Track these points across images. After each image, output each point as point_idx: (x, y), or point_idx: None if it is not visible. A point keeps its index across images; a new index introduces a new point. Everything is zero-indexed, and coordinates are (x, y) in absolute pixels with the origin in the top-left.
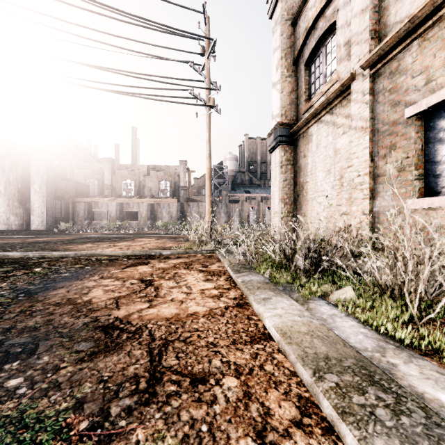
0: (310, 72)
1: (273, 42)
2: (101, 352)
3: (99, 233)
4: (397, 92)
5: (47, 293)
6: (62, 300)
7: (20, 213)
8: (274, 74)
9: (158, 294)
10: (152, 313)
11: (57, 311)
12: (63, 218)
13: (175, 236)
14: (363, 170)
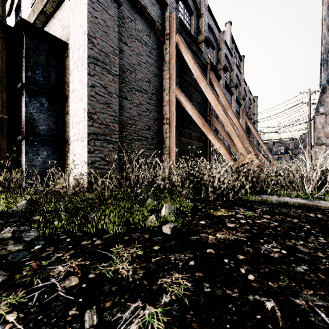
0: None
1: None
2: None
3: None
4: None
5: None
6: None
7: None
8: None
9: None
10: None
11: None
12: None
13: None
14: None
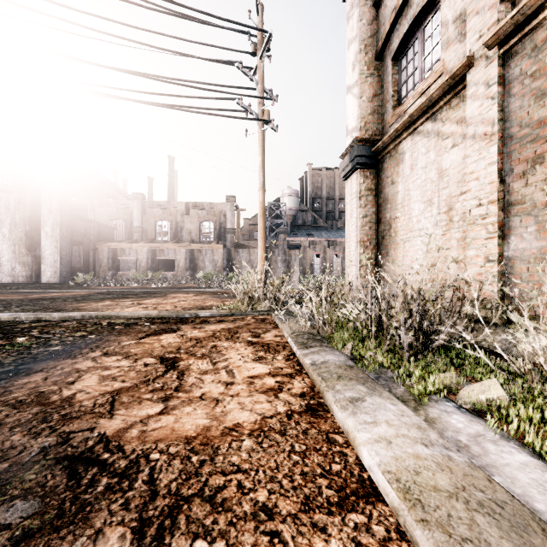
0: (400, 68)
1: (348, 31)
2: (43, 533)
3: (124, 286)
4: (546, 75)
5: (13, 381)
6: (29, 395)
7: (28, 262)
8: (350, 74)
9: (181, 385)
10: (165, 425)
11: (9, 420)
12: (82, 268)
13: (219, 291)
14: (487, 197)
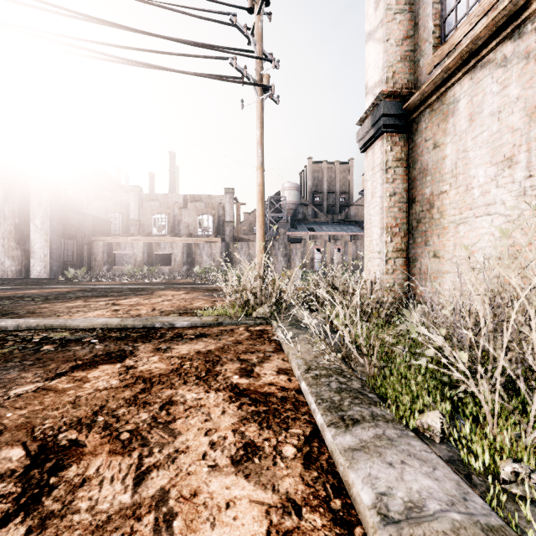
0: None
1: None
2: None
3: (116, 282)
4: None
5: None
6: None
7: (18, 256)
8: (371, 15)
9: None
10: None
11: None
12: (75, 263)
13: (214, 288)
14: None
